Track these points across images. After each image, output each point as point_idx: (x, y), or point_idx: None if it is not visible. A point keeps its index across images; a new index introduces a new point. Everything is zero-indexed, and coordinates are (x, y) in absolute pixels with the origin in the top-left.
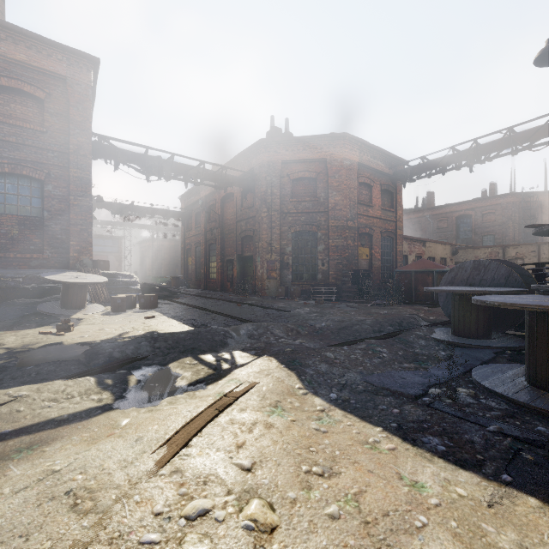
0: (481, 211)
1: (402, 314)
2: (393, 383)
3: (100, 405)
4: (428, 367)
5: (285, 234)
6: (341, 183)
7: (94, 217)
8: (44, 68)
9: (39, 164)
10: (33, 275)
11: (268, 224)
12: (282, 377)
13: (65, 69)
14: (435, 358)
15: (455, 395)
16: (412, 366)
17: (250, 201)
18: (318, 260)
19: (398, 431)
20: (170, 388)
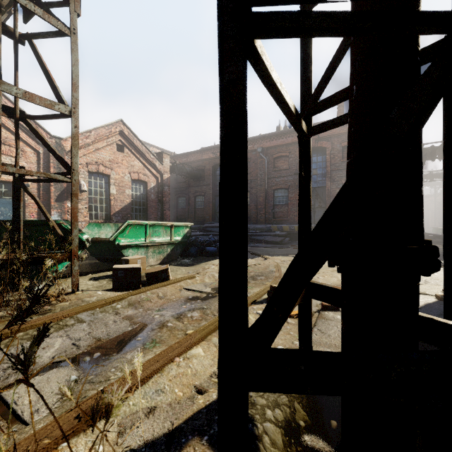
0: None
1: None
2: None
3: None
4: None
5: None
6: None
7: None
8: None
9: None
10: None
11: None
12: None
13: None
14: None
15: None
16: None
17: None
18: None
19: None
20: None
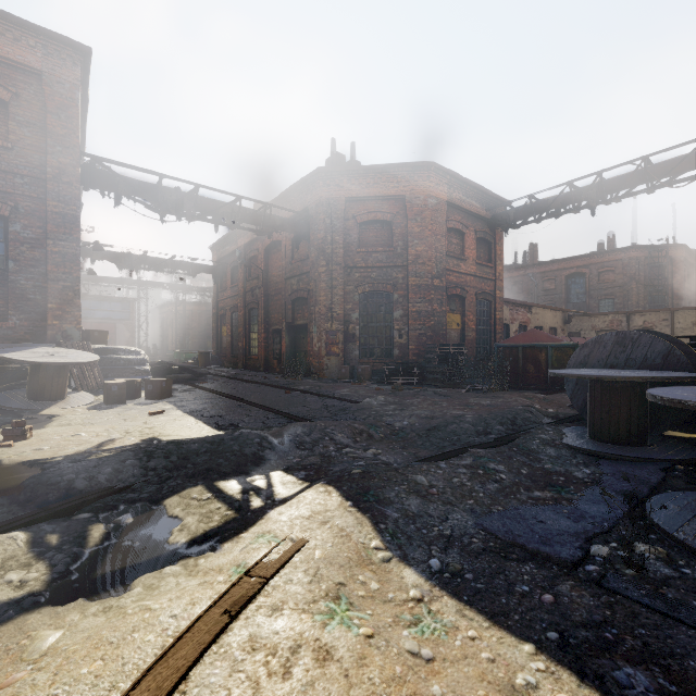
0: (597, 268)
1: (513, 405)
2: (528, 534)
3: (18, 596)
4: (573, 498)
5: (350, 296)
6: (425, 228)
7: (93, 272)
8: (8, 57)
9: (2, 193)
10: None
11: (328, 282)
12: (348, 528)
13: (40, 60)
14: (577, 481)
15: (635, 558)
16: (547, 496)
17: (304, 251)
18: (394, 330)
19: (564, 653)
20: (158, 548)
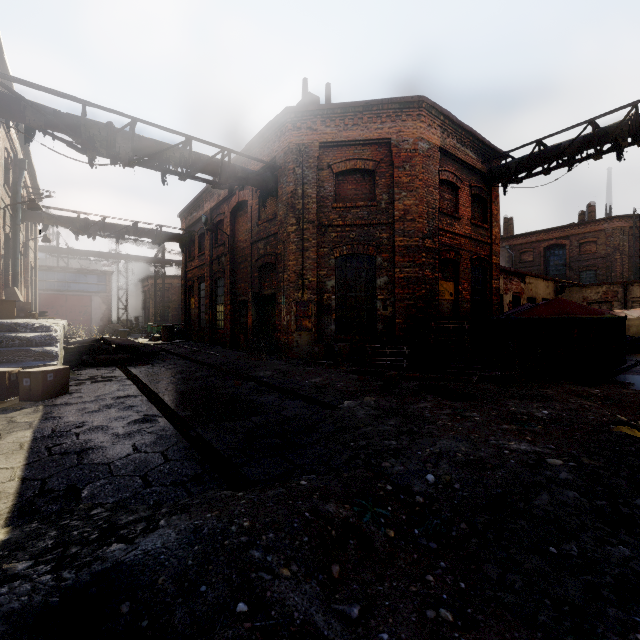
0: (578, 239)
1: (596, 422)
2: None
3: None
4: None
5: (324, 260)
6: (415, 177)
7: (48, 239)
8: None
9: None
10: None
11: (298, 243)
12: None
13: None
14: None
15: None
16: None
17: (272, 209)
18: (378, 300)
19: None
20: None
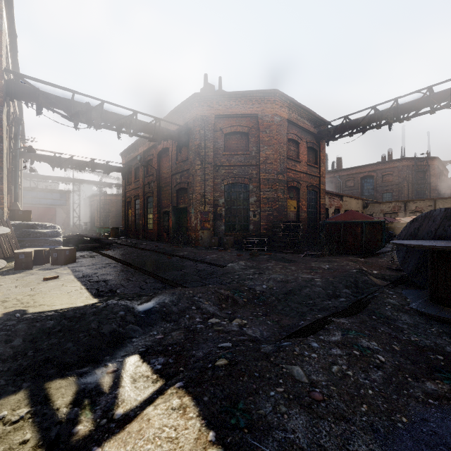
0: (381, 173)
1: (348, 269)
2: None
3: None
4: None
5: (218, 186)
6: (272, 137)
7: (33, 169)
8: None
9: None
10: None
11: (202, 176)
12: None
13: None
14: None
15: None
16: (446, 391)
17: (185, 154)
18: (250, 211)
19: None
20: None
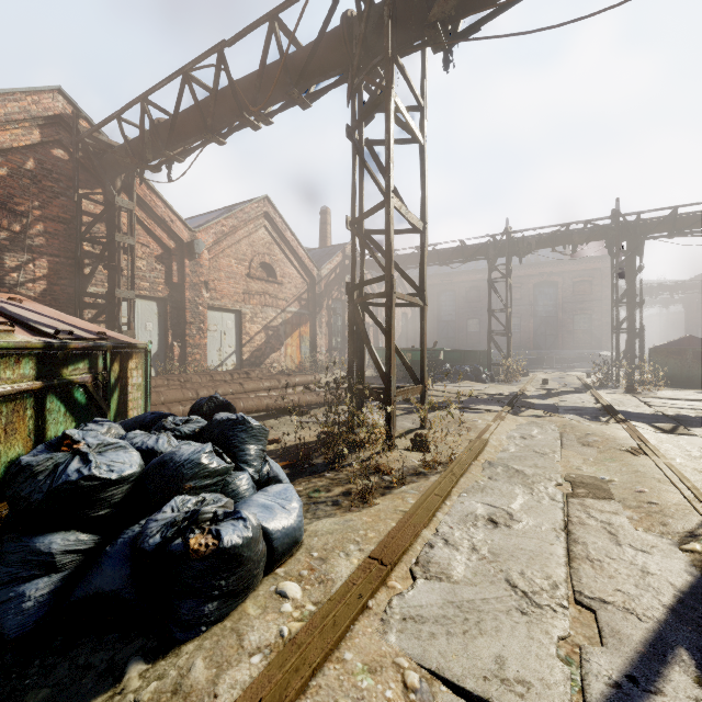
0: None
1: None
2: None
3: None
4: None
5: None
6: None
7: None
8: (591, 268)
9: (590, 307)
10: (590, 353)
11: None
12: None
13: (600, 265)
14: None
15: None
16: None
17: None
18: None
19: None
20: None
